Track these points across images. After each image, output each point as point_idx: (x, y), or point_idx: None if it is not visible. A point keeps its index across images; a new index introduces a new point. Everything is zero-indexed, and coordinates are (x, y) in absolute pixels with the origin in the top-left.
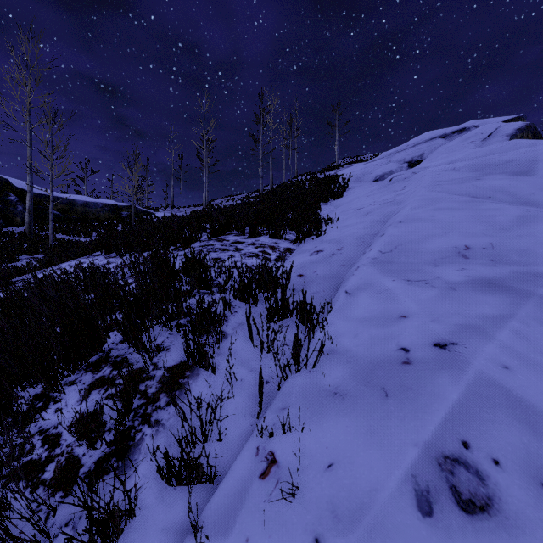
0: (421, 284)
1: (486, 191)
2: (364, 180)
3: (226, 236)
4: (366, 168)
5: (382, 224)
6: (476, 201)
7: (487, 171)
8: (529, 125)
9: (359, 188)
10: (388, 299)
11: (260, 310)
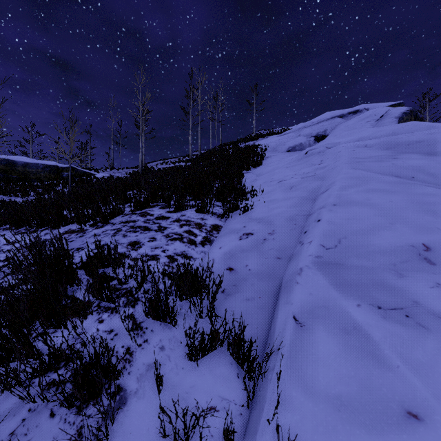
0: (401, 318)
1: (408, 171)
2: (278, 150)
3: (152, 209)
4: (279, 140)
5: (310, 202)
6: (407, 183)
7: (399, 150)
8: (412, 110)
9: (275, 157)
10: (366, 354)
11: (180, 333)
